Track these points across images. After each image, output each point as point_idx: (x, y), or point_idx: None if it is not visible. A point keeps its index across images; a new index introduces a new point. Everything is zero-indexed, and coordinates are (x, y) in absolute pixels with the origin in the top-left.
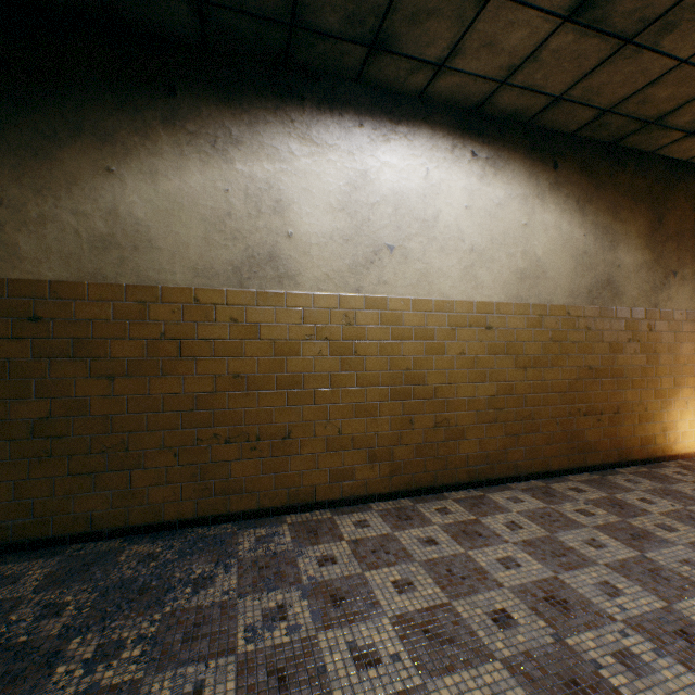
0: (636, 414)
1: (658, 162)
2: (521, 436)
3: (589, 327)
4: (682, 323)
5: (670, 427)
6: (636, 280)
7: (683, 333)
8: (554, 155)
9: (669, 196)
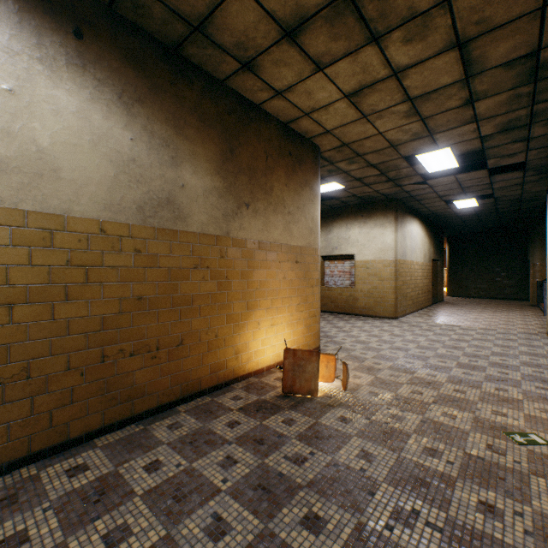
0: (207, 342)
1: (231, 95)
2: (2, 406)
3: (140, 250)
4: (255, 251)
5: (244, 348)
6: (207, 205)
7: (257, 261)
8: (77, 19)
9: (243, 131)
